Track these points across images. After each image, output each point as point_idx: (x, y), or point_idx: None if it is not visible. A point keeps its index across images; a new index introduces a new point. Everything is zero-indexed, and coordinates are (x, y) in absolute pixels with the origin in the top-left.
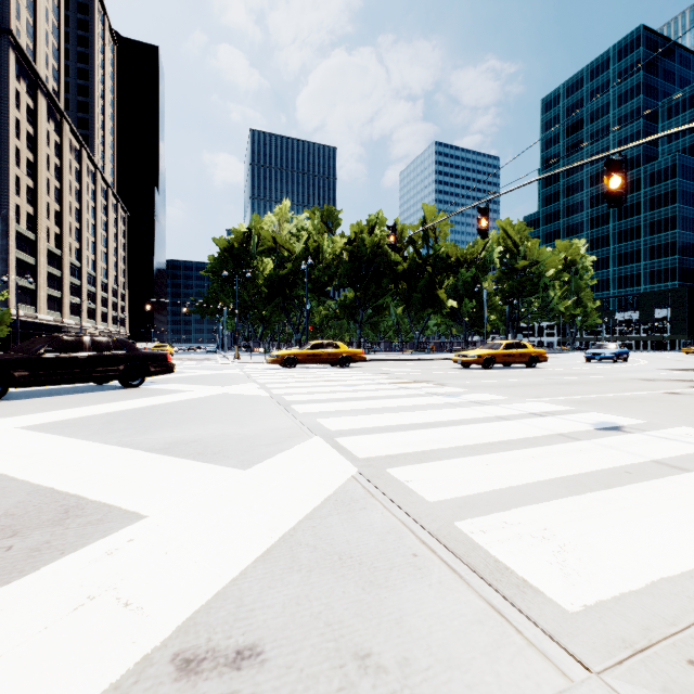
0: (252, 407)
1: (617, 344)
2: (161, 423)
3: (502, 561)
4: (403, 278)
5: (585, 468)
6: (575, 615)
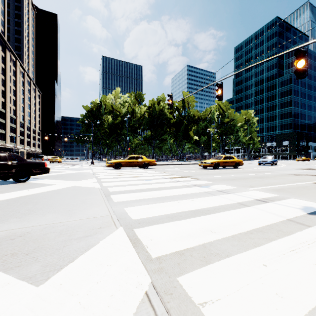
0: (85, 197)
1: (272, 157)
2: (12, 214)
3: None
4: (173, 126)
5: None
6: None
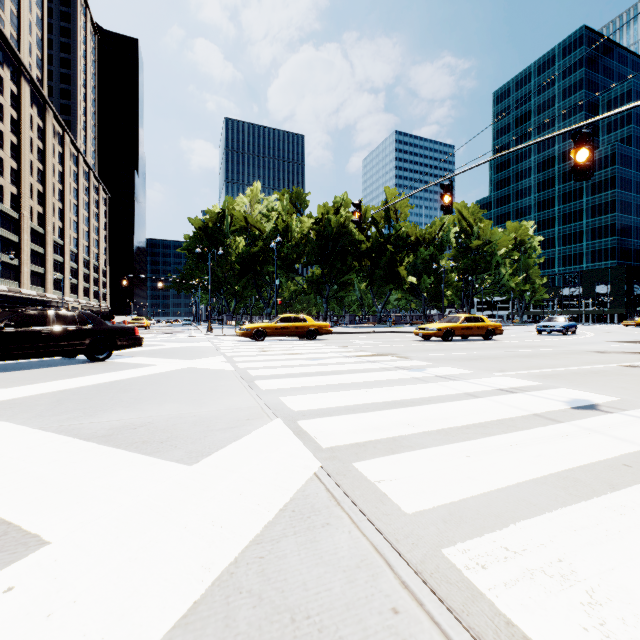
0: (214, 383)
1: (566, 317)
2: (113, 402)
3: (518, 625)
4: (367, 256)
5: (577, 461)
6: None
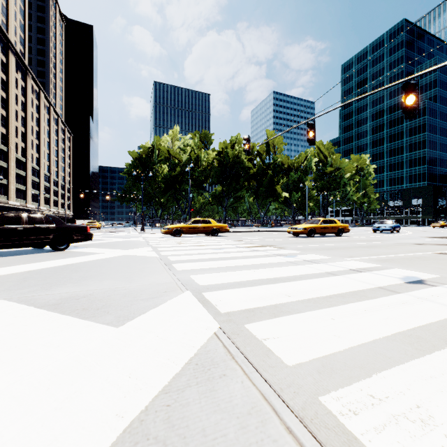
0: (142, 265)
1: (393, 221)
2: (65, 279)
3: None
4: (254, 178)
5: (417, 322)
6: None
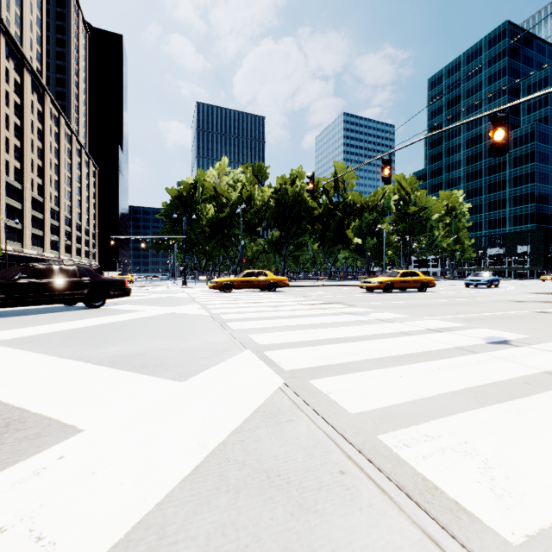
0: (193, 324)
1: (490, 273)
2: (113, 338)
3: (430, 479)
4: (319, 220)
5: (487, 379)
6: (518, 548)
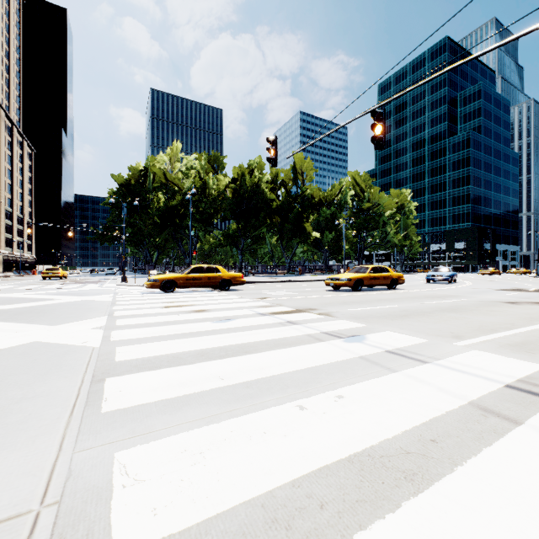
0: (28, 387)
1: (450, 268)
2: None
3: None
4: (277, 213)
5: None
6: None
